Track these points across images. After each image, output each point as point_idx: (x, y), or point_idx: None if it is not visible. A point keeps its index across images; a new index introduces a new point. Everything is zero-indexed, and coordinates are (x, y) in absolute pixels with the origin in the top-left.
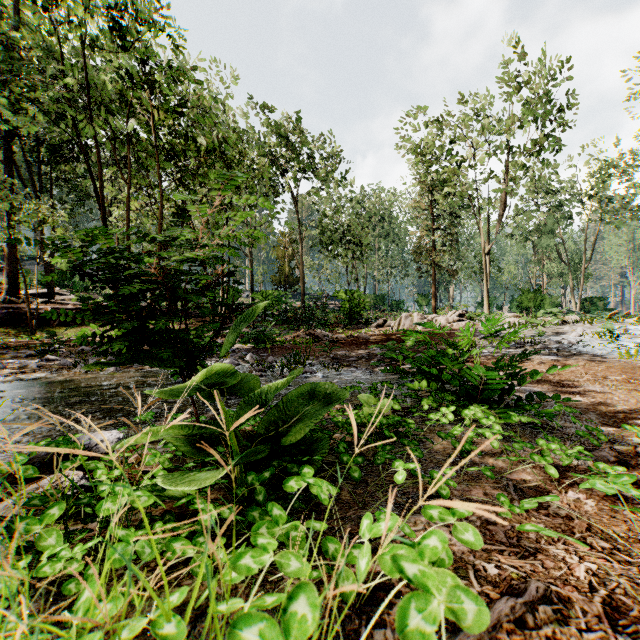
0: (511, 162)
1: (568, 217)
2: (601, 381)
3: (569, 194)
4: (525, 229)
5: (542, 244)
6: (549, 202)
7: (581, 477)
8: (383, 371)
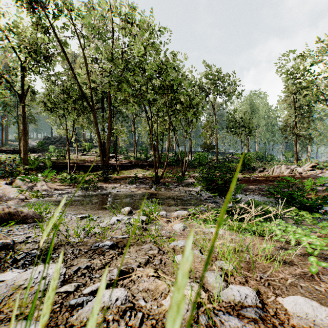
0: None
1: None
2: None
3: None
4: None
5: None
6: None
7: None
8: (267, 197)
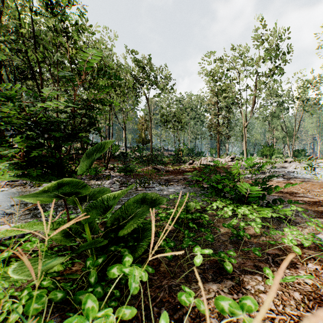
0: (258, 80)
1: (286, 109)
2: (310, 192)
3: (287, 97)
4: (264, 115)
5: (273, 122)
6: (277, 101)
7: (313, 253)
8: (191, 186)
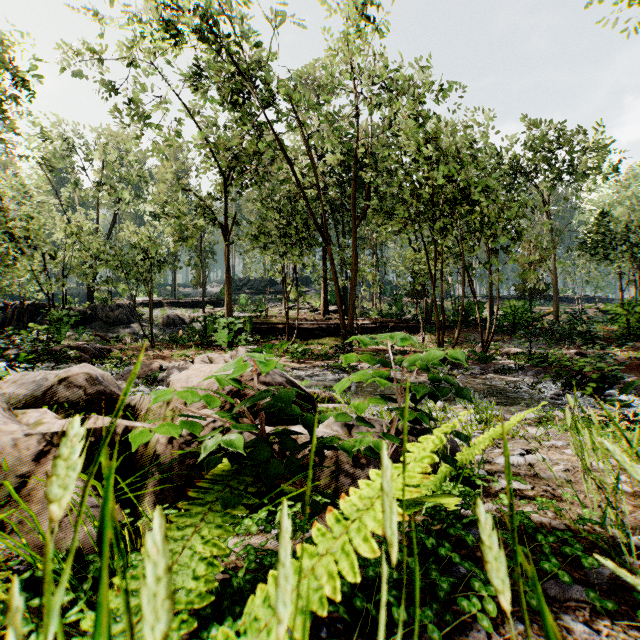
0: None
1: None
2: None
3: None
4: None
5: None
6: None
7: None
8: None
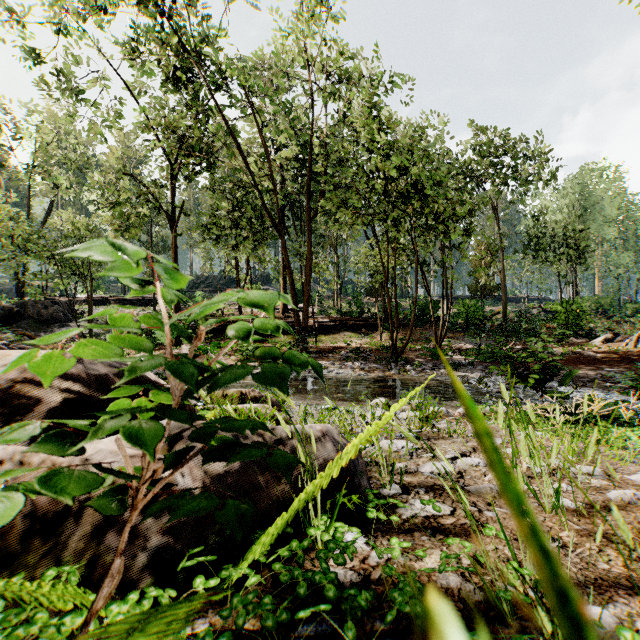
0: None
1: None
2: None
3: None
4: None
5: None
6: None
7: None
8: (621, 393)
